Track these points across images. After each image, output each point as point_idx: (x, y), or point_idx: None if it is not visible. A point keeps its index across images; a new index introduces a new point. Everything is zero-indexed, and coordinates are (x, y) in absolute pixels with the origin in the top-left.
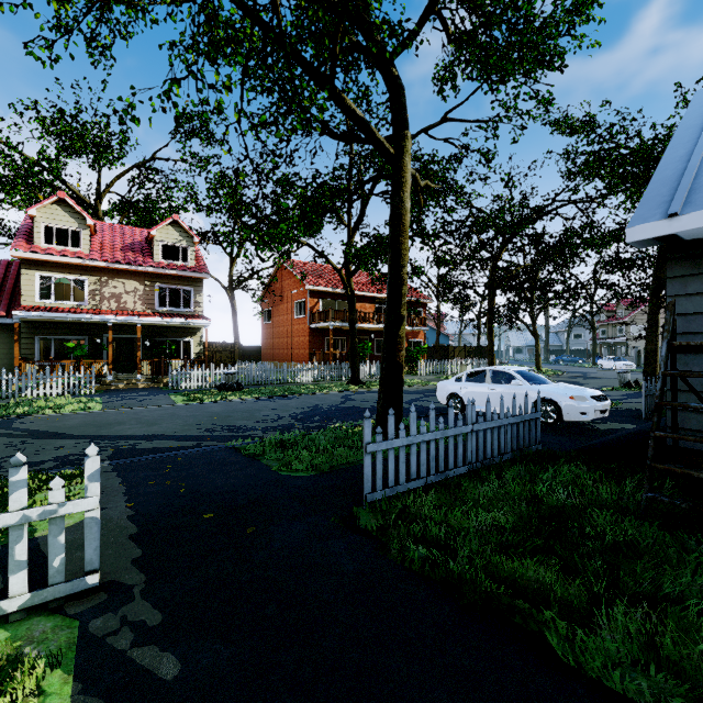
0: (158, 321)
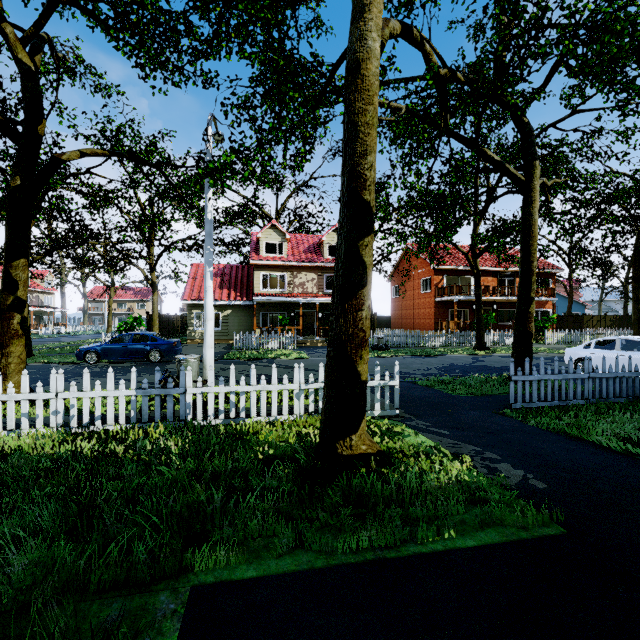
0: (329, 300)
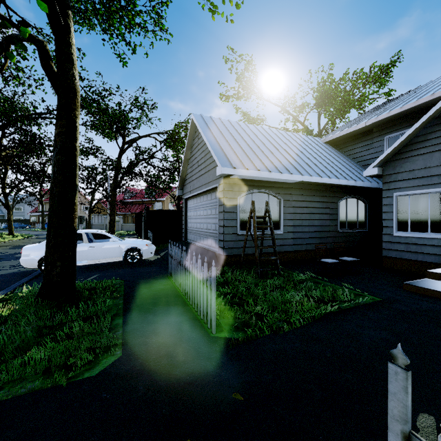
0: None
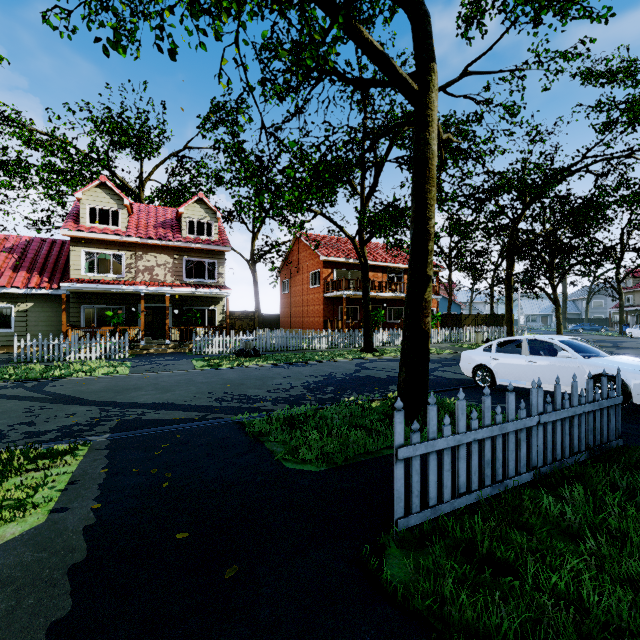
0: (184, 291)
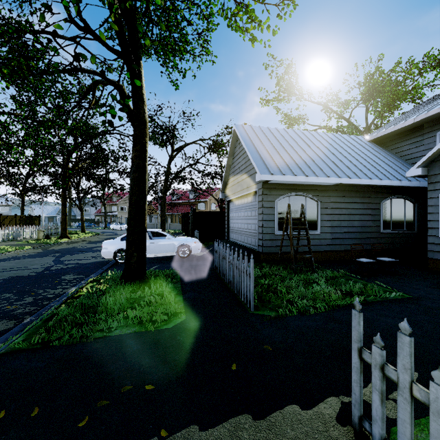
0: None
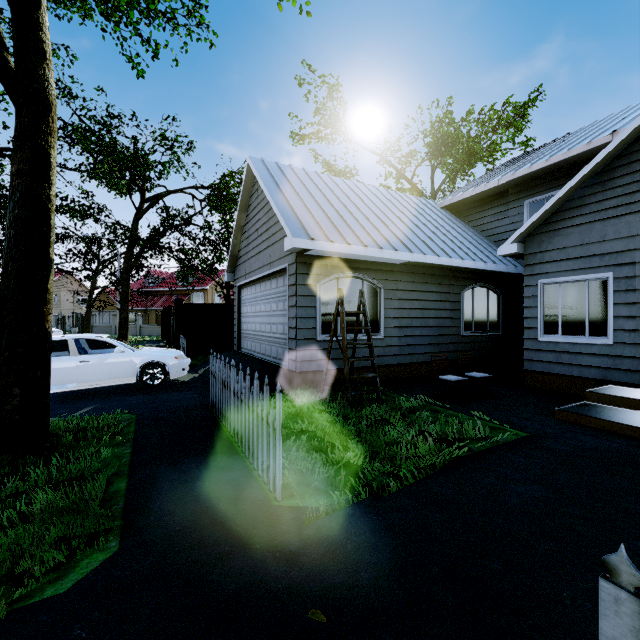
0: None
